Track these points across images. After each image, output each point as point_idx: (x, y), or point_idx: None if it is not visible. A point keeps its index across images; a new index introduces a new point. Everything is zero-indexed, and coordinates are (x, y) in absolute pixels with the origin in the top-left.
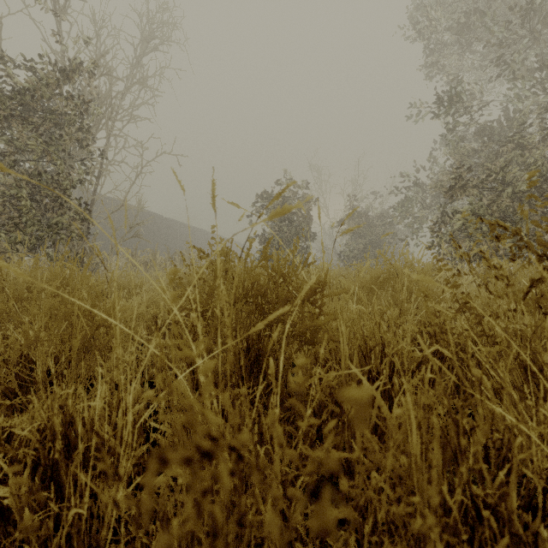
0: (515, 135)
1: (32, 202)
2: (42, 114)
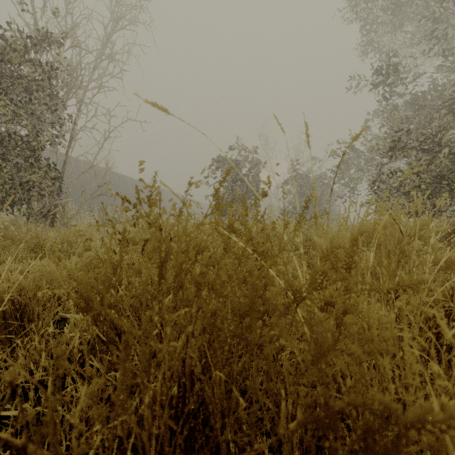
0: (448, 102)
1: (5, 162)
2: (11, 79)
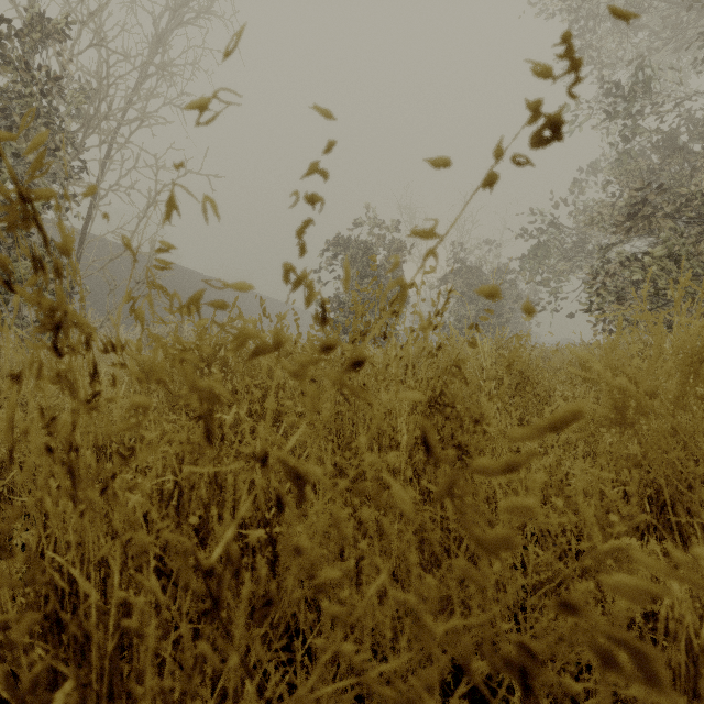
0: None
1: None
2: None
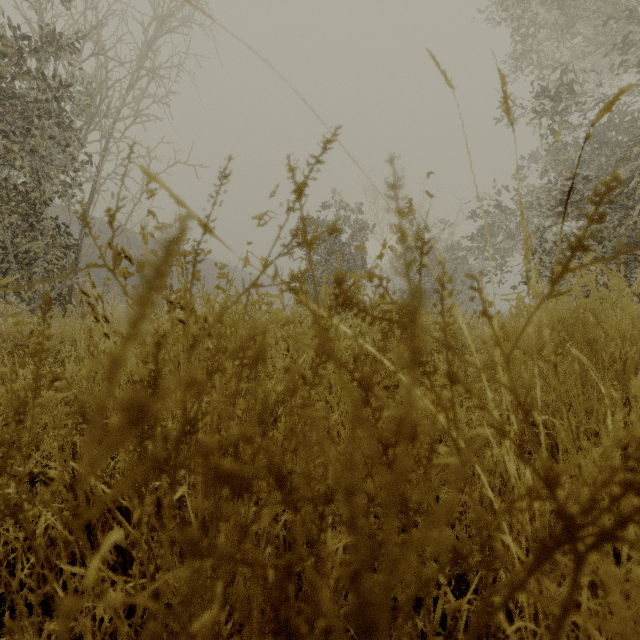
0: None
1: None
2: (0, 99)
